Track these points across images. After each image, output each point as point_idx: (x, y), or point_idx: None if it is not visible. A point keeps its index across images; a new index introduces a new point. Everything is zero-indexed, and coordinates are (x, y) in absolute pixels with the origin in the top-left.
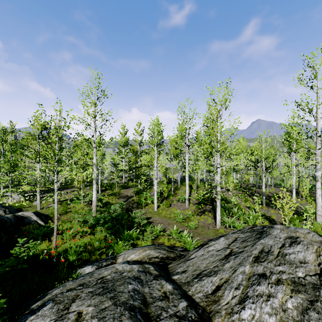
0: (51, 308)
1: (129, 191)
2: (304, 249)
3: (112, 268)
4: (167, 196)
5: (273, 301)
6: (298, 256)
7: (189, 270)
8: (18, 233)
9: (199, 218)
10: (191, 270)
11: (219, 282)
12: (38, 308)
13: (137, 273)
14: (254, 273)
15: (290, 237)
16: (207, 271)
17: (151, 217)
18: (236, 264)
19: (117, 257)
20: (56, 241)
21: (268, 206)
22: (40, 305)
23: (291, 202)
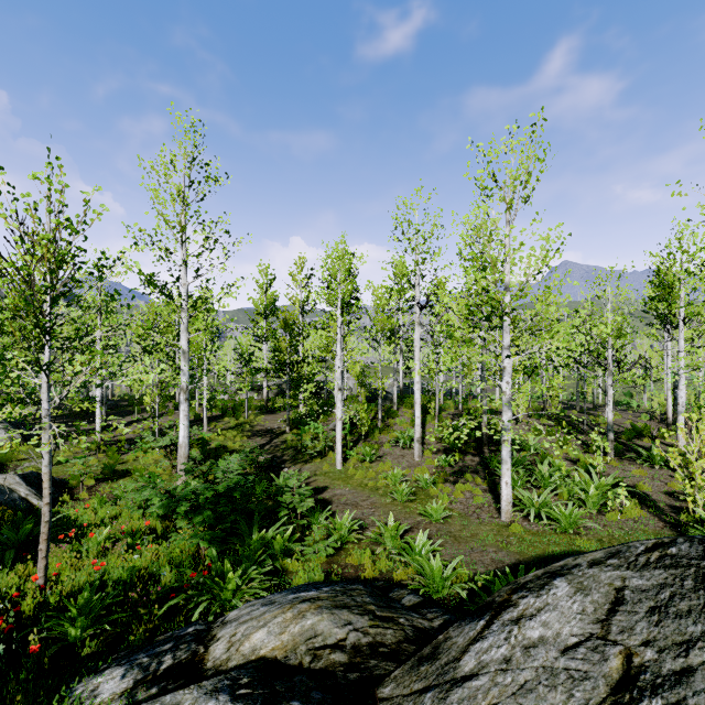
0: None
1: (276, 419)
2: None
3: None
4: (368, 432)
5: None
6: None
7: None
8: None
9: (451, 491)
10: None
11: None
12: None
13: None
14: None
15: None
16: None
17: (328, 487)
18: None
19: (215, 634)
20: (45, 567)
21: (620, 456)
22: None
23: None
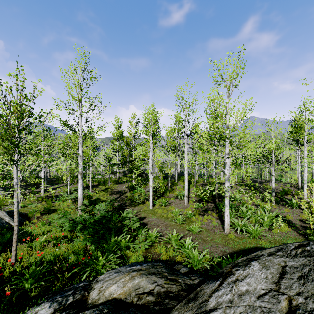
0: None
1: (122, 186)
2: None
3: None
4: (164, 192)
5: None
6: None
7: None
8: None
9: (202, 219)
10: None
11: None
12: None
13: None
14: None
15: None
16: None
17: (146, 217)
18: None
19: (93, 286)
20: (15, 255)
21: (278, 203)
22: None
23: None
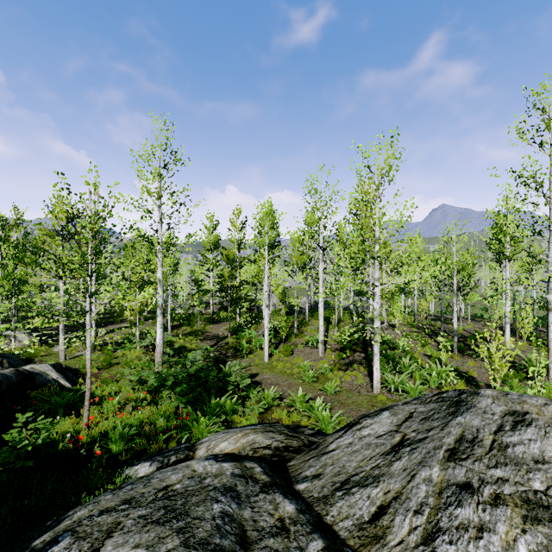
0: (66, 549)
1: (220, 328)
2: (540, 435)
3: (186, 470)
4: (287, 336)
5: (489, 539)
6: (529, 449)
7: (327, 473)
8: (23, 401)
9: (342, 375)
10: (330, 473)
11: (383, 499)
12: (44, 547)
13: (231, 480)
14: (450, 483)
15: (512, 412)
16: (359, 477)
17: (259, 373)
18: (414, 464)
19: (197, 447)
20: (88, 416)
21: (463, 353)
22: (48, 541)
23: (505, 346)
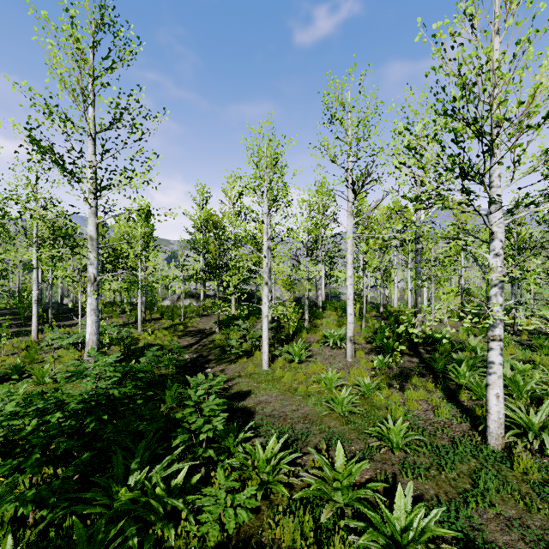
0: None
1: (209, 321)
2: None
3: None
4: (295, 332)
5: None
6: None
7: None
8: None
9: (401, 399)
10: None
11: None
12: None
13: None
14: None
15: None
16: None
17: (252, 392)
18: None
19: None
20: None
21: None
22: None
23: None
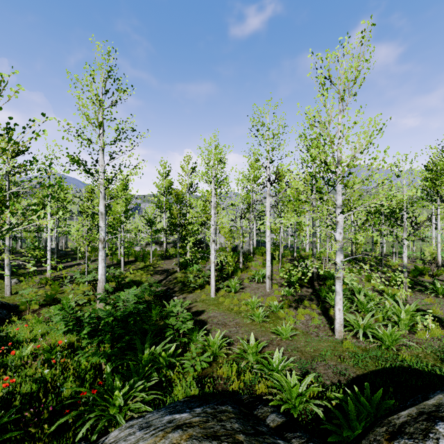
0: None
1: (171, 263)
2: None
3: None
4: (233, 271)
5: None
6: None
7: None
8: None
9: (294, 314)
10: None
11: None
12: None
13: None
14: None
15: None
16: None
17: (204, 311)
18: None
19: None
20: None
21: (411, 288)
22: None
23: None
